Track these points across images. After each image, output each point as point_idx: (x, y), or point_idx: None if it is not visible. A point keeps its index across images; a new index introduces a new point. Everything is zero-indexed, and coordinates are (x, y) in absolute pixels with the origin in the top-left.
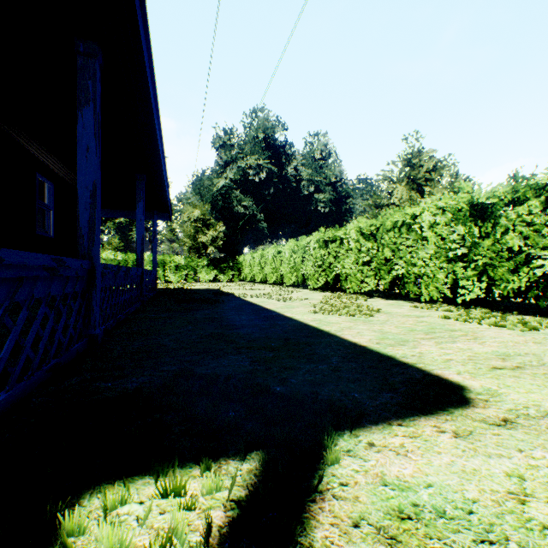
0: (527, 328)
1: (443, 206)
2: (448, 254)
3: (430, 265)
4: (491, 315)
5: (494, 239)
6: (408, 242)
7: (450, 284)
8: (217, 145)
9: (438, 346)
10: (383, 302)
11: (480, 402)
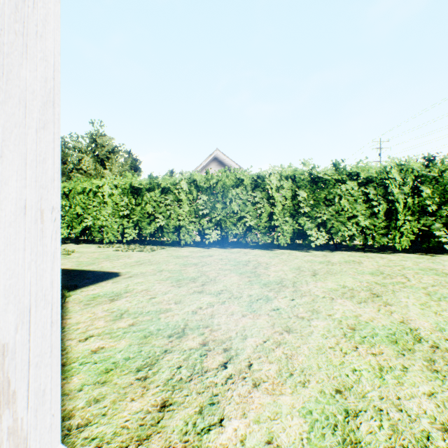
0: (152, 250)
1: (117, 184)
2: (120, 213)
3: (109, 220)
4: (140, 247)
5: (142, 207)
6: (95, 204)
7: (122, 231)
8: None
9: (111, 262)
10: (76, 246)
11: (124, 274)
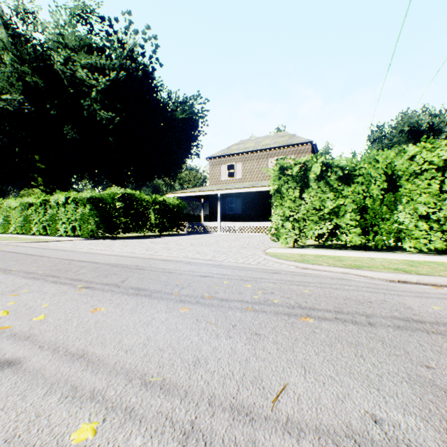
0: None
1: None
2: None
3: None
4: None
5: None
6: None
7: None
8: (370, 140)
9: None
10: None
11: None
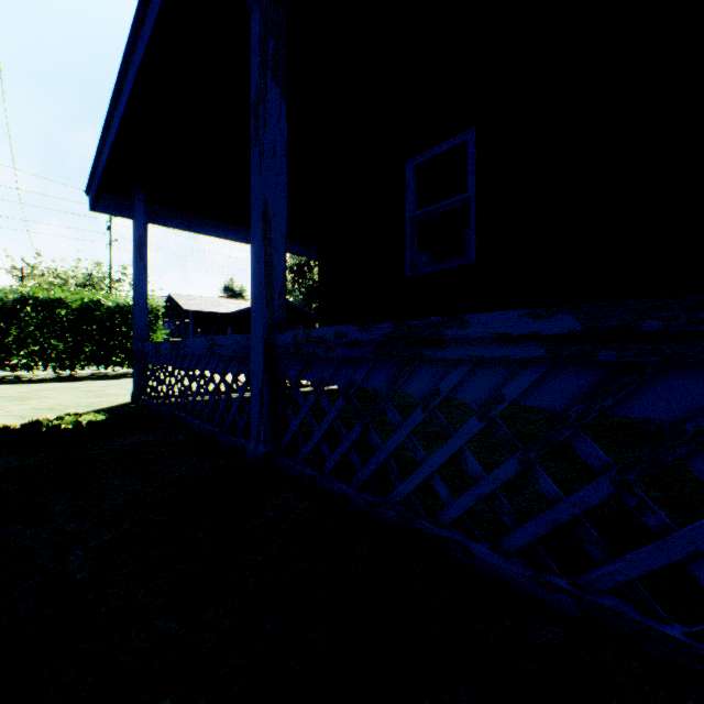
0: None
1: None
2: None
3: None
4: None
5: None
6: None
7: None
8: None
9: None
10: None
11: None
